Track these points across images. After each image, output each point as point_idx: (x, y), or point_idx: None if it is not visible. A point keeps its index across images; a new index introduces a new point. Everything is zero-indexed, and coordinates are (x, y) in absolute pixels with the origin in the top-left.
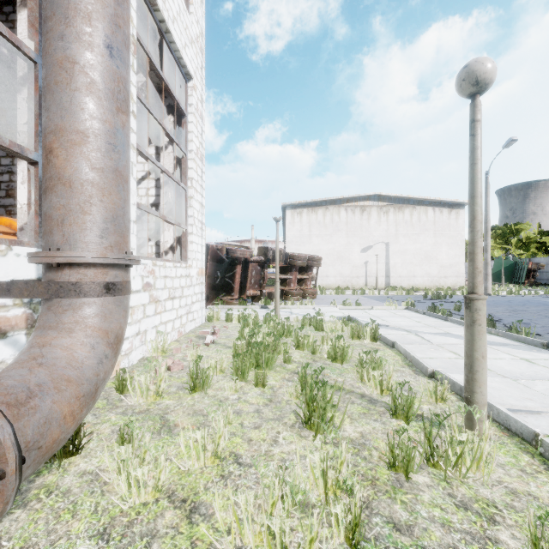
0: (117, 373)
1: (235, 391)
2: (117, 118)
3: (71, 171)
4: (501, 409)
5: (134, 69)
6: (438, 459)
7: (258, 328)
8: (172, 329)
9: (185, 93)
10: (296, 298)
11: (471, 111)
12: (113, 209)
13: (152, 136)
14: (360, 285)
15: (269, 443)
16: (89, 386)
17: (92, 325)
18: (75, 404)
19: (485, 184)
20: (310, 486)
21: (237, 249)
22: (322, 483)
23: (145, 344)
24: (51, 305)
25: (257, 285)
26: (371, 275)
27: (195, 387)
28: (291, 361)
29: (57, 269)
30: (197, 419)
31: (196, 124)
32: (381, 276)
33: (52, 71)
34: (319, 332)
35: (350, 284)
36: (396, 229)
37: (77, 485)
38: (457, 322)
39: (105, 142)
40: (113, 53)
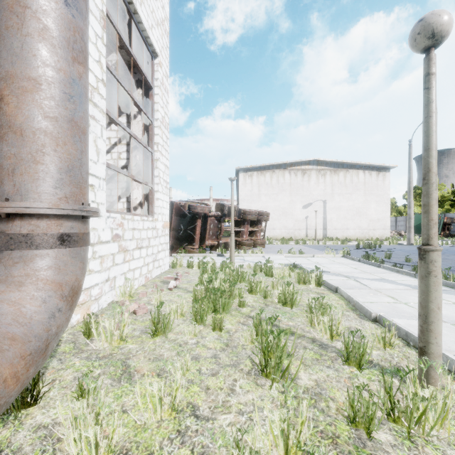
0: (84, 318)
1: (194, 335)
2: (73, 68)
3: (22, 118)
4: (451, 357)
5: (103, 42)
6: (399, 414)
7: (215, 274)
8: (140, 275)
9: (152, 69)
10: (248, 248)
11: (425, 64)
12: (68, 160)
13: (123, 107)
14: (302, 236)
15: (226, 393)
16: (38, 343)
17: (44, 278)
18: (20, 364)
19: (409, 150)
20: (270, 447)
21: (197, 205)
22: (283, 444)
23: (114, 289)
24: (2, 258)
25: (215, 236)
26: (311, 228)
27: (156, 331)
28: (245, 305)
29: (7, 220)
30: (157, 364)
31: (161, 96)
32: (319, 229)
33: (3, 16)
34: (269, 277)
35: (293, 235)
36: (332, 189)
37: (29, 442)
38: (389, 268)
39: (59, 91)
40: (68, 1)
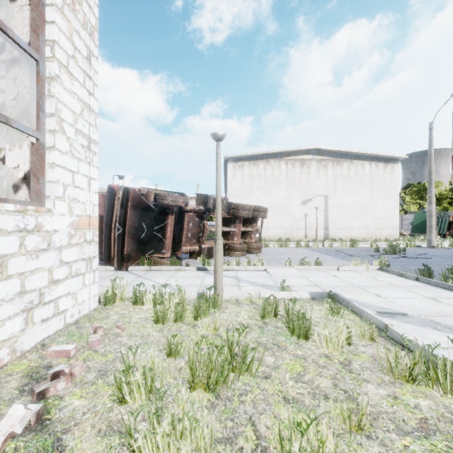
0: None
1: None
2: None
3: None
4: None
5: None
6: None
7: (176, 346)
8: None
9: None
10: (240, 254)
11: None
12: None
13: None
14: (300, 237)
15: None
16: None
17: None
18: None
19: (429, 135)
20: None
21: (167, 194)
22: None
23: None
24: None
25: (195, 239)
26: (311, 227)
27: None
28: None
29: None
30: None
31: None
32: (320, 228)
33: None
34: (301, 341)
35: (290, 236)
36: (335, 182)
37: None
38: None
39: None
40: None
